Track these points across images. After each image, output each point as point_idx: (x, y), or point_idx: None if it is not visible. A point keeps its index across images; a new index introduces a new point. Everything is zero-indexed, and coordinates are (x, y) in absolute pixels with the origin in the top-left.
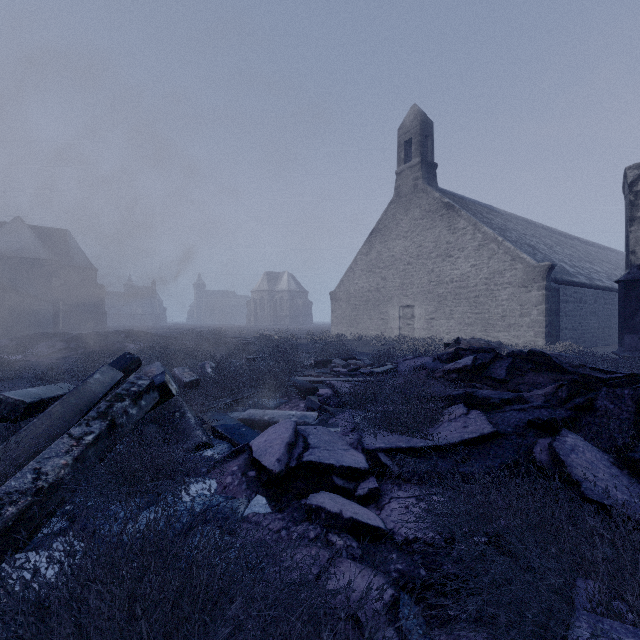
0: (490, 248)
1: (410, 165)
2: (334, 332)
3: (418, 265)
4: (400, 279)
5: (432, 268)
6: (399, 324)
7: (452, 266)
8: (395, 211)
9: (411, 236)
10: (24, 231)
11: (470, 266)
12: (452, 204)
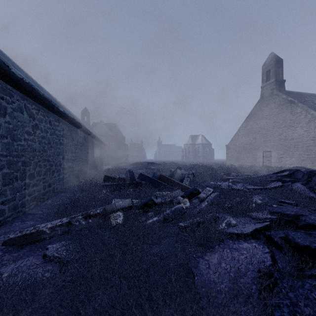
0: (315, 122)
1: (269, 83)
2: (228, 163)
3: (273, 131)
4: (263, 138)
5: (281, 132)
6: (263, 160)
7: (293, 131)
8: (260, 105)
9: (269, 117)
10: (103, 125)
11: (303, 131)
12: (293, 100)
